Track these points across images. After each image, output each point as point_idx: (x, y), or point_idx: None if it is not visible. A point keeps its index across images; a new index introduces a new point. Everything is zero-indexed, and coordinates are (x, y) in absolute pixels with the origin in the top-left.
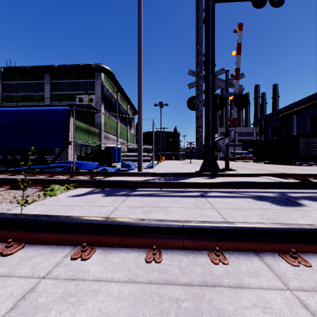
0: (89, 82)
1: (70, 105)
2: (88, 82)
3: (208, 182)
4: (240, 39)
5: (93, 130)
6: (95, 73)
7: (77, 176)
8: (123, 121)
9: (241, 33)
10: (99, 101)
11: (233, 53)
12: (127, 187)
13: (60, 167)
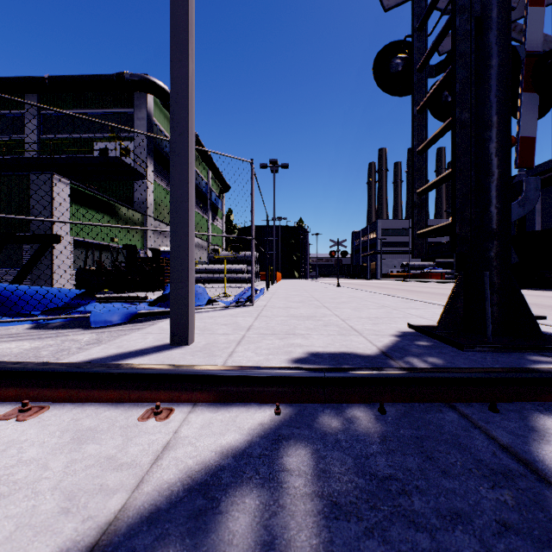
0: (123, 114)
1: (73, 158)
2: (120, 115)
3: None
4: None
5: (128, 214)
6: (134, 95)
7: None
8: (198, 202)
9: None
10: (143, 154)
11: None
12: None
13: None
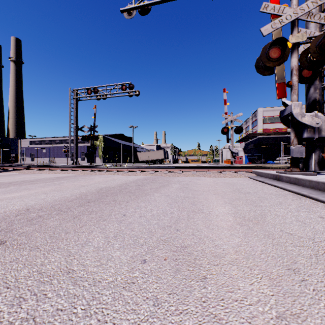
0: None
1: None
2: None
3: None
4: None
5: None
6: None
7: None
8: None
9: None
10: None
11: None
12: None
13: None
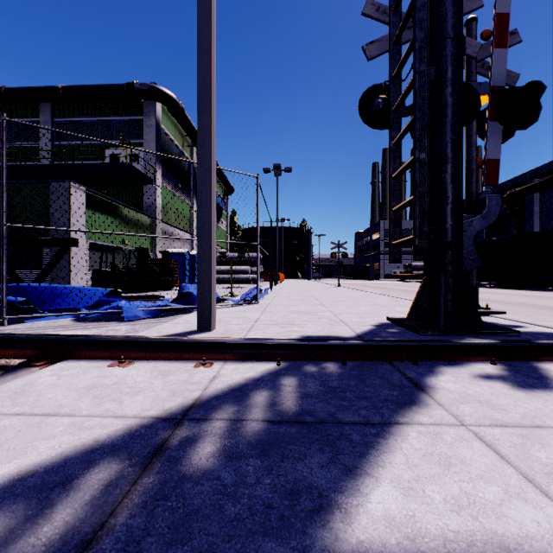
0: (132, 121)
1: (87, 165)
2: (130, 122)
3: None
4: None
5: (138, 217)
6: (143, 103)
7: None
8: None
9: None
10: (152, 160)
11: None
12: None
13: None
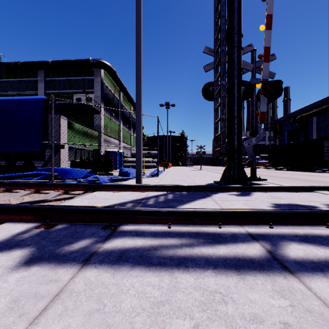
0: (88, 79)
1: (65, 104)
2: (87, 80)
3: (264, 211)
4: (271, 10)
5: (92, 132)
6: (94, 69)
7: (45, 189)
8: (126, 123)
9: (272, 1)
10: (99, 100)
11: (261, 28)
12: (102, 222)
13: (36, 176)
